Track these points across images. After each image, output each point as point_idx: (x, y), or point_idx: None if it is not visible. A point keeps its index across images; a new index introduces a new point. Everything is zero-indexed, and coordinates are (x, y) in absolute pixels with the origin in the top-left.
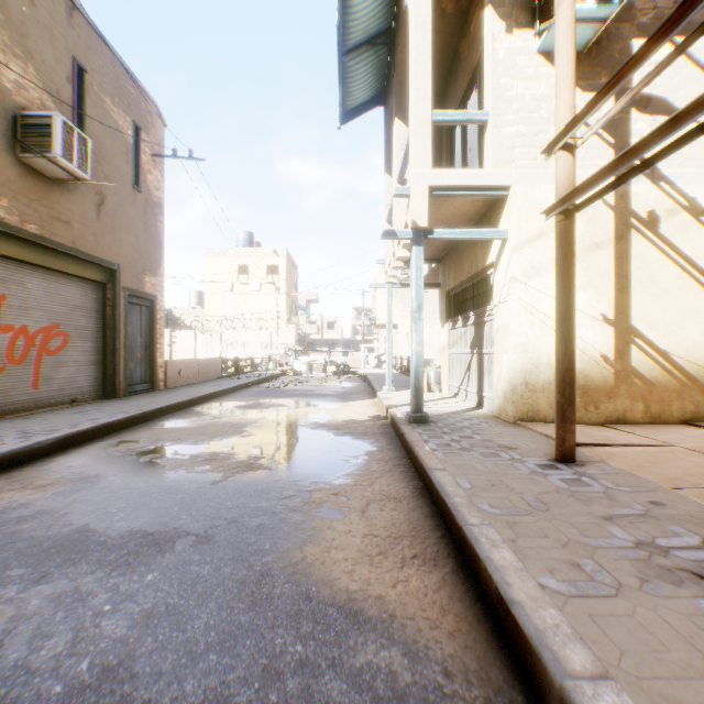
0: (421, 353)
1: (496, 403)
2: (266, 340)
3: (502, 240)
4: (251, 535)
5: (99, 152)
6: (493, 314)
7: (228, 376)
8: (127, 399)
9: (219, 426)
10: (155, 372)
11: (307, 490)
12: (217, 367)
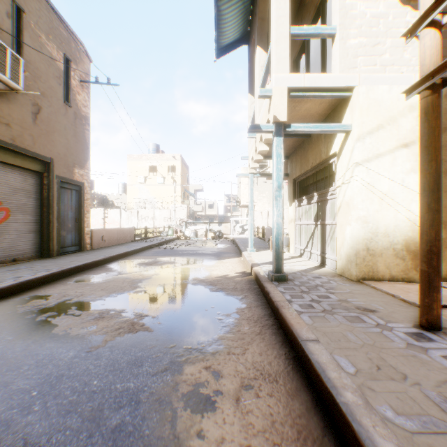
0: (281, 224)
1: (339, 263)
2: (167, 215)
3: (345, 133)
4: (101, 446)
5: (35, 74)
6: (335, 193)
7: (139, 240)
8: (57, 258)
9: (120, 281)
10: (83, 237)
11: (180, 360)
12: (131, 234)
